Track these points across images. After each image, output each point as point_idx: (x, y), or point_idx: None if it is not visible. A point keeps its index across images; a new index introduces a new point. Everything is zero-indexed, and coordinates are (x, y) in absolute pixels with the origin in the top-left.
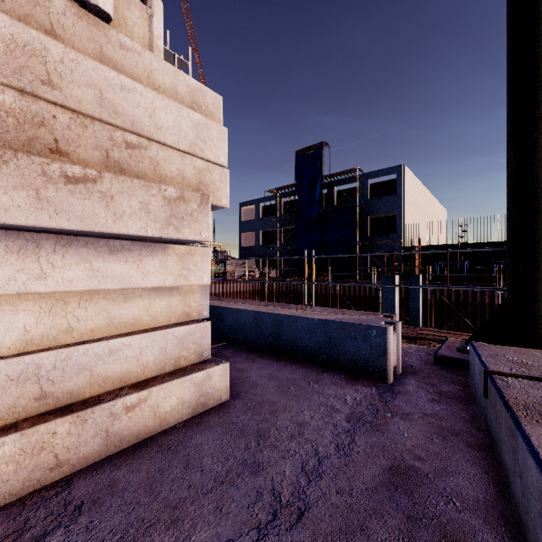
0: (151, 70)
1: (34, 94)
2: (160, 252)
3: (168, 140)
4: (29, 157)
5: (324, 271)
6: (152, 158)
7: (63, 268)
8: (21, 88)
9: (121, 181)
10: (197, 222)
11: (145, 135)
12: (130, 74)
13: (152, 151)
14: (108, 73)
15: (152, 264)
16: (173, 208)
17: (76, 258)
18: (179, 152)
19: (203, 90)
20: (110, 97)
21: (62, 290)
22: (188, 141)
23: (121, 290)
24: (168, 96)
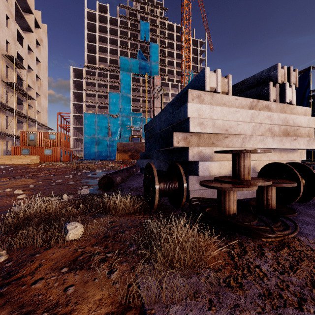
0: (297, 110)
1: (286, 125)
2: (296, 151)
3: (302, 125)
4: (289, 137)
5: (311, 157)
6: (300, 131)
7: (284, 155)
8: (285, 125)
9: (300, 138)
10: (312, 144)
11: (299, 126)
12: (294, 113)
13: (300, 129)
14: (294, 116)
15: (295, 154)
16: (308, 142)
17: (285, 153)
18: (304, 127)
19: (307, 108)
20: (294, 121)
21: (284, 160)
22: (306, 124)
23: (287, 160)
24: (300, 114)
